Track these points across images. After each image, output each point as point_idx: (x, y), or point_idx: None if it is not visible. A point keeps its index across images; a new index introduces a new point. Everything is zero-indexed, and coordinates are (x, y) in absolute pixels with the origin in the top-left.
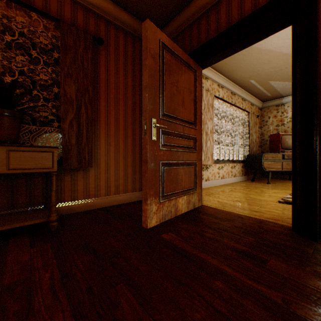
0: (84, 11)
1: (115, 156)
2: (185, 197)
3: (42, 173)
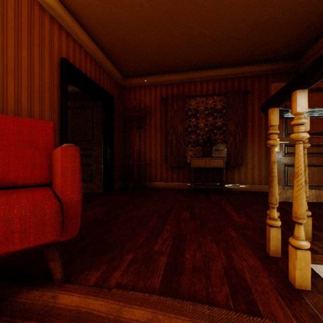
0: (237, 80)
1: (258, 160)
2: (313, 191)
3: (218, 169)
